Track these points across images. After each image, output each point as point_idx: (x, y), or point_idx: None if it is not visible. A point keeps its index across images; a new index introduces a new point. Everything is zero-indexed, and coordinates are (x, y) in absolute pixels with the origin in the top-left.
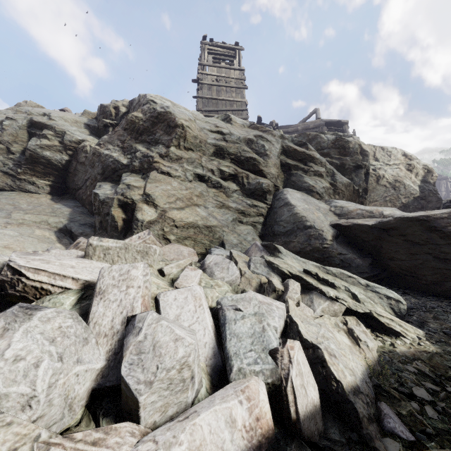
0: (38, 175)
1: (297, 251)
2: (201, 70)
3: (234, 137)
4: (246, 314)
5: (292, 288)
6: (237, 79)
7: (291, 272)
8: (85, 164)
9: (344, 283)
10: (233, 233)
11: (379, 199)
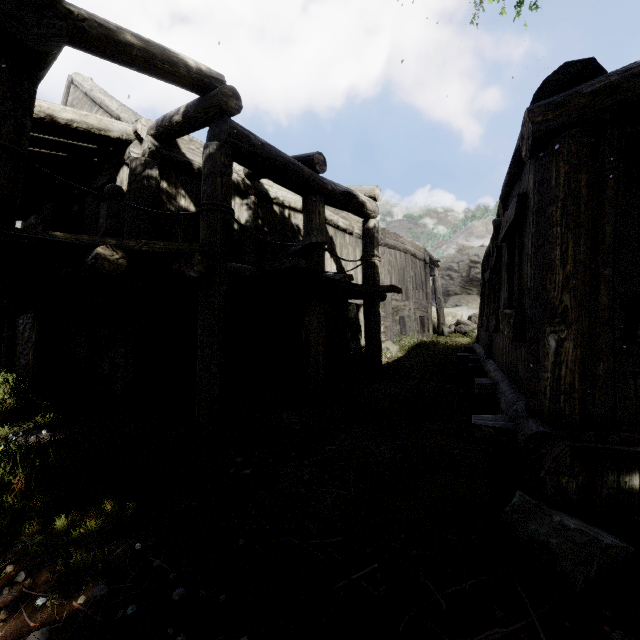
0: (473, 286)
1: None
2: None
3: None
4: None
5: None
6: None
7: None
8: None
9: None
10: None
11: None
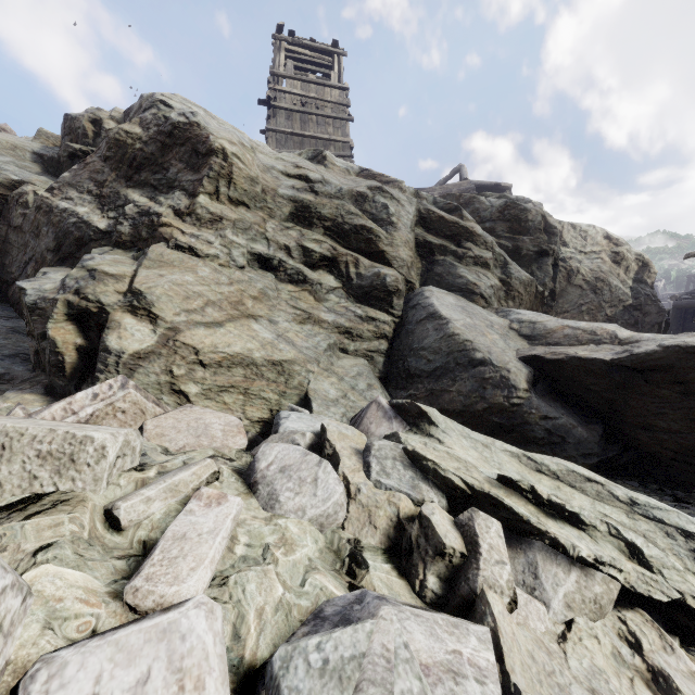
0: None
1: (456, 410)
2: (275, 83)
3: (330, 189)
4: None
5: (489, 545)
6: (335, 103)
7: (470, 483)
8: (23, 230)
9: (580, 498)
10: (329, 375)
11: (571, 308)
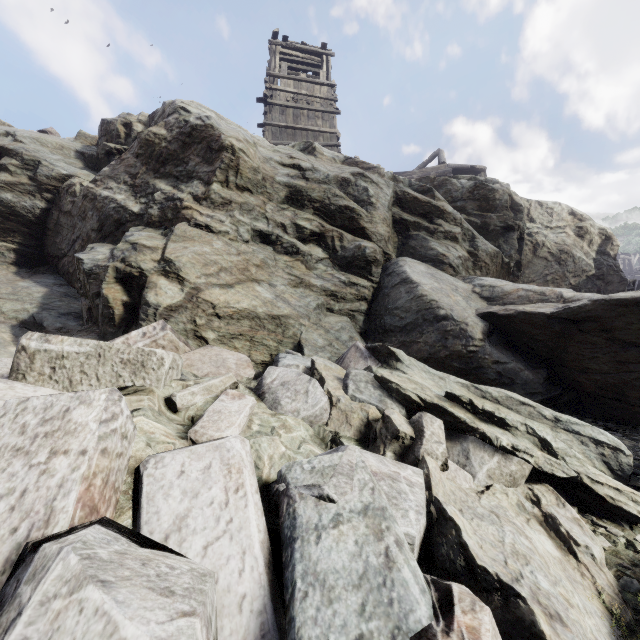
0: None
1: (423, 357)
2: (271, 83)
3: (319, 175)
4: (343, 511)
5: (431, 432)
6: (324, 99)
7: (423, 398)
8: (72, 214)
9: (515, 416)
10: (317, 328)
11: (537, 278)
